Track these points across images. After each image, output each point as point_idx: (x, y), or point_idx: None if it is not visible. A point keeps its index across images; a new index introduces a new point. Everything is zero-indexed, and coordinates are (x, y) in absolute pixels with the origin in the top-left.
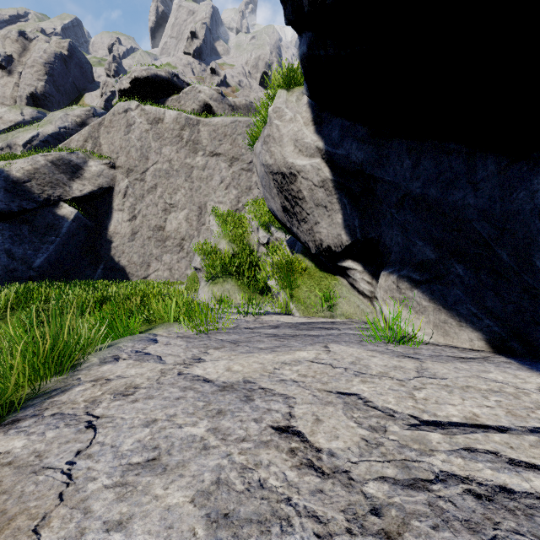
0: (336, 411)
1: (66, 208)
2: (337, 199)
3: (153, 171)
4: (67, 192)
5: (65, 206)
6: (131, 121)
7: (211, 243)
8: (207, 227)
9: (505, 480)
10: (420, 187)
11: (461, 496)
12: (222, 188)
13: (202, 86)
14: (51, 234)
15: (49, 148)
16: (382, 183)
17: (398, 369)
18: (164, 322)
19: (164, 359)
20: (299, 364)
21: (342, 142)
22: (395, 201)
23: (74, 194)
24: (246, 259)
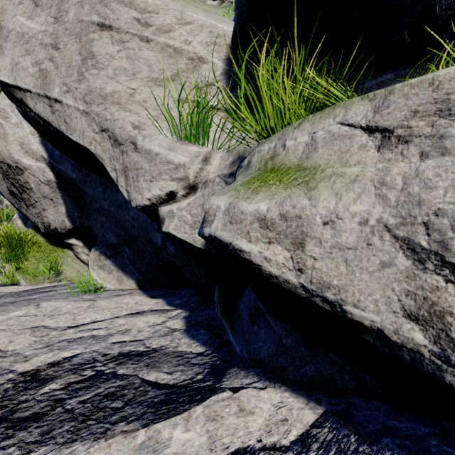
0: (25, 335)
1: None
2: (61, 196)
3: None
4: None
5: None
6: None
7: None
8: None
9: (85, 335)
10: (107, 205)
11: (64, 343)
12: None
13: None
14: None
15: None
16: (89, 196)
17: (78, 308)
18: None
19: None
20: (10, 320)
21: (61, 161)
22: (96, 208)
23: None
24: None
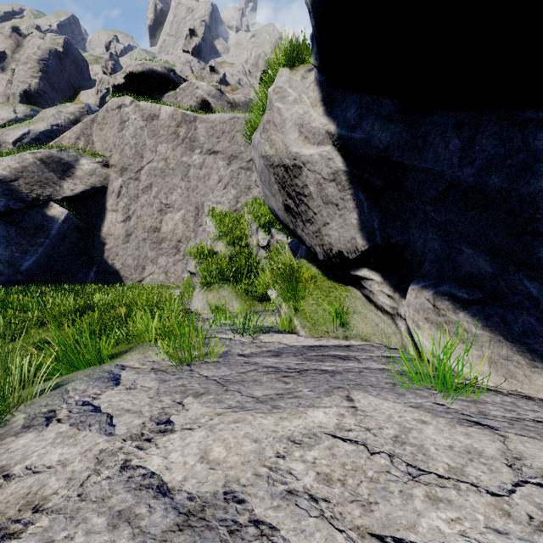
0: None
1: (56, 209)
2: (352, 195)
3: (148, 170)
4: (58, 192)
5: (55, 206)
6: (125, 117)
7: (207, 245)
8: (203, 228)
9: None
10: (475, 175)
11: None
12: (220, 188)
13: (199, 82)
14: (39, 235)
15: (38, 145)
16: (415, 172)
17: (476, 460)
18: (145, 342)
19: (116, 420)
20: (316, 444)
21: (360, 122)
22: (433, 195)
23: (65, 194)
24: (245, 263)
